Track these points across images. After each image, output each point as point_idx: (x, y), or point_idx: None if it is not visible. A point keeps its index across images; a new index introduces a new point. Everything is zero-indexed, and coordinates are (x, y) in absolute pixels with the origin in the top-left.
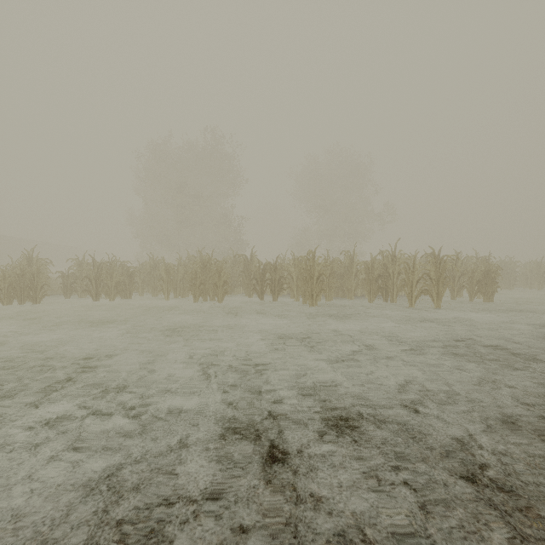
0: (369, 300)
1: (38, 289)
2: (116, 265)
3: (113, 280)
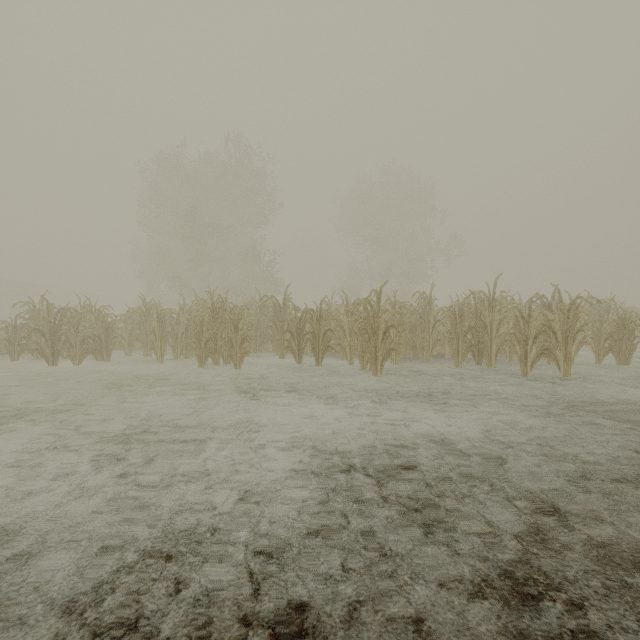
0: (455, 363)
1: None
2: (90, 311)
3: (79, 334)
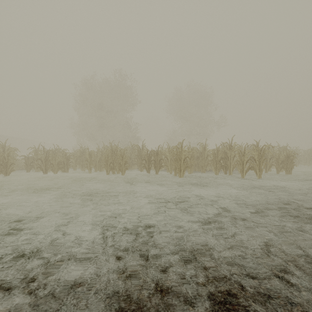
0: (215, 173)
1: (8, 166)
2: (59, 151)
3: (56, 161)
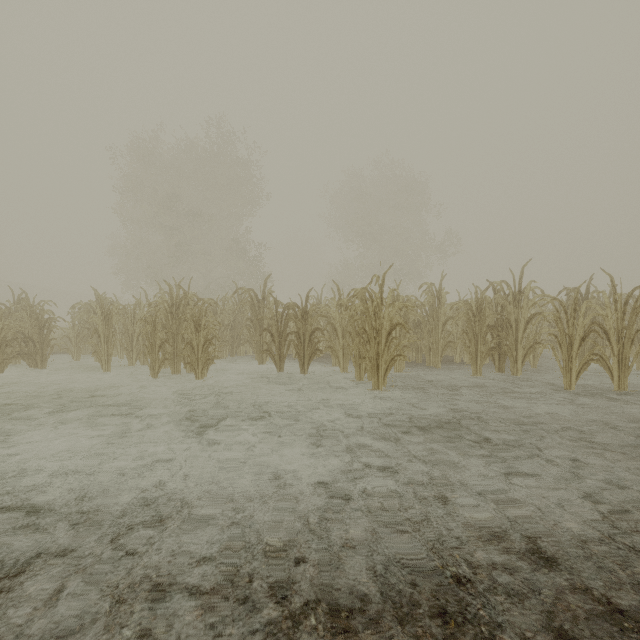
0: (473, 370)
1: None
2: (26, 307)
3: None
